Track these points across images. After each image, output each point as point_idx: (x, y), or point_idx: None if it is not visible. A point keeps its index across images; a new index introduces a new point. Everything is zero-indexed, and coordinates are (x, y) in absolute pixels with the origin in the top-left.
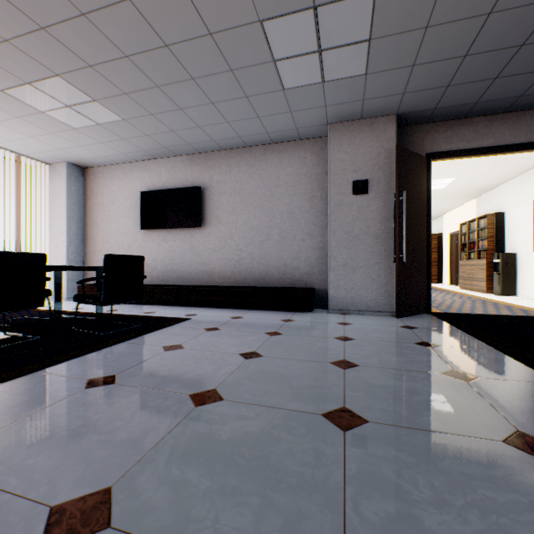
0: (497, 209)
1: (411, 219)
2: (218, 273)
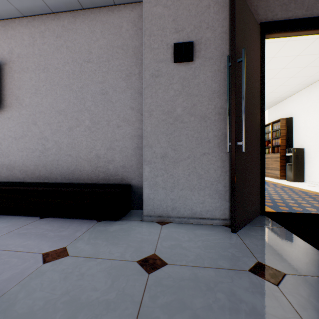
0: (286, 115)
1: (248, 95)
2: (19, 166)
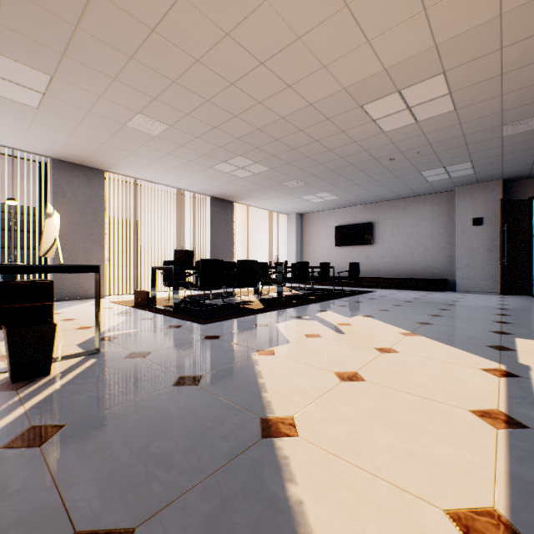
0: None
1: (513, 239)
2: (382, 270)
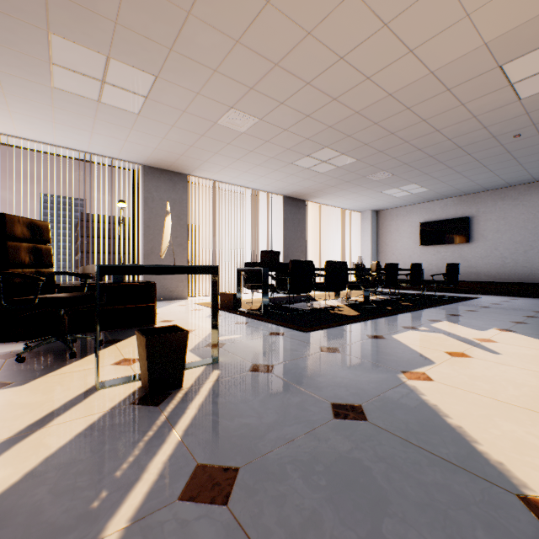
0: None
1: None
2: (483, 273)
